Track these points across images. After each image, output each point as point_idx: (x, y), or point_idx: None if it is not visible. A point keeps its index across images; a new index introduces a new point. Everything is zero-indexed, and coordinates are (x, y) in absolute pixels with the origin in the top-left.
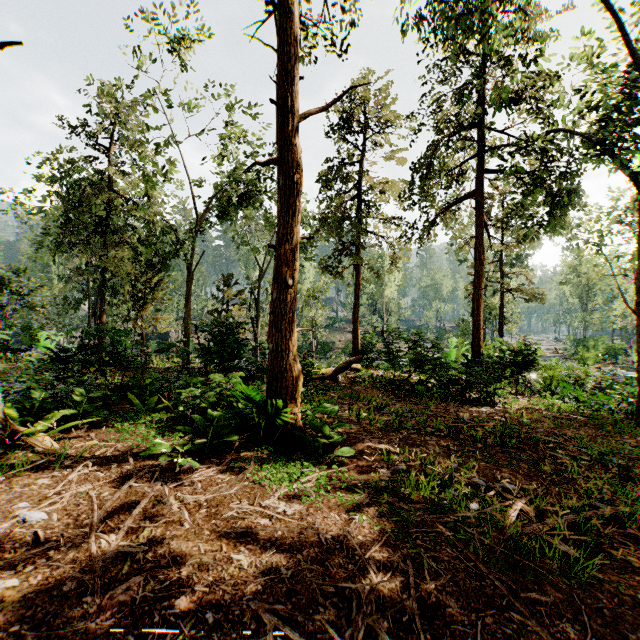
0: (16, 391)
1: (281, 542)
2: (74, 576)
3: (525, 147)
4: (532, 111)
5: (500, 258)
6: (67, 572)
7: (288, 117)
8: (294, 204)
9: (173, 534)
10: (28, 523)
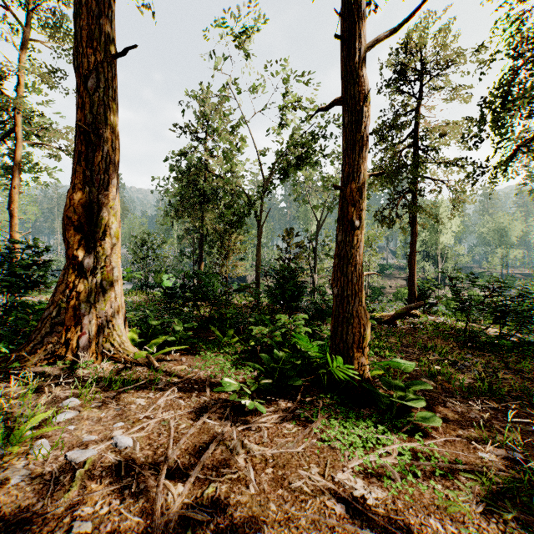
0: (137, 318)
1: None
2: None
3: None
4: None
5: None
6: (132, 527)
7: (355, 47)
8: (361, 140)
9: (237, 499)
10: (118, 448)
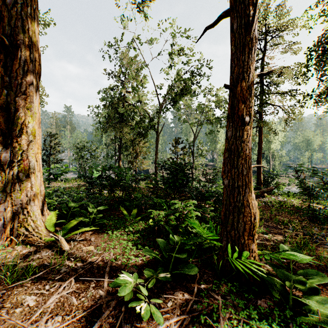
0: (59, 202)
1: None
2: None
3: None
4: None
5: None
6: None
7: None
8: (251, 42)
9: None
10: None
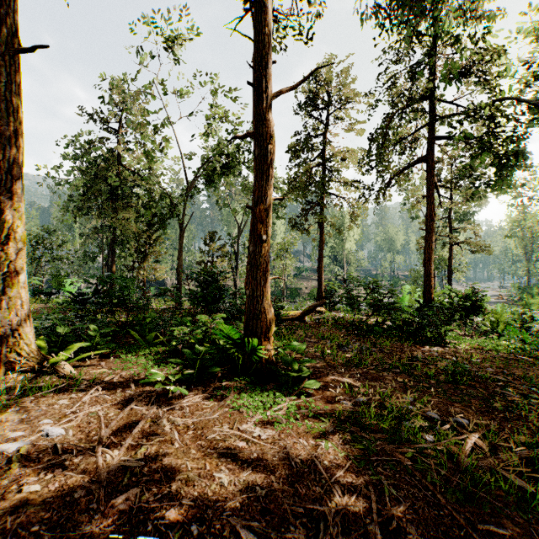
0: (45, 327)
1: (256, 463)
2: (84, 485)
3: (473, 115)
4: (479, 83)
5: (449, 215)
6: (78, 481)
7: (262, 96)
8: (267, 170)
9: (165, 452)
10: (49, 437)
